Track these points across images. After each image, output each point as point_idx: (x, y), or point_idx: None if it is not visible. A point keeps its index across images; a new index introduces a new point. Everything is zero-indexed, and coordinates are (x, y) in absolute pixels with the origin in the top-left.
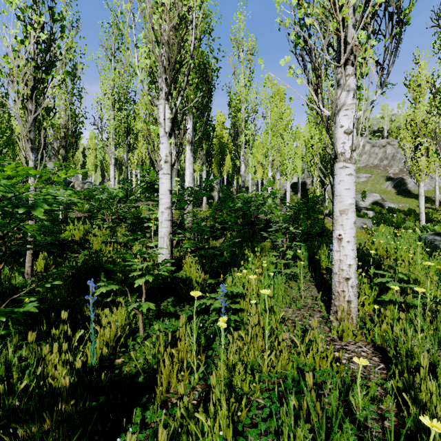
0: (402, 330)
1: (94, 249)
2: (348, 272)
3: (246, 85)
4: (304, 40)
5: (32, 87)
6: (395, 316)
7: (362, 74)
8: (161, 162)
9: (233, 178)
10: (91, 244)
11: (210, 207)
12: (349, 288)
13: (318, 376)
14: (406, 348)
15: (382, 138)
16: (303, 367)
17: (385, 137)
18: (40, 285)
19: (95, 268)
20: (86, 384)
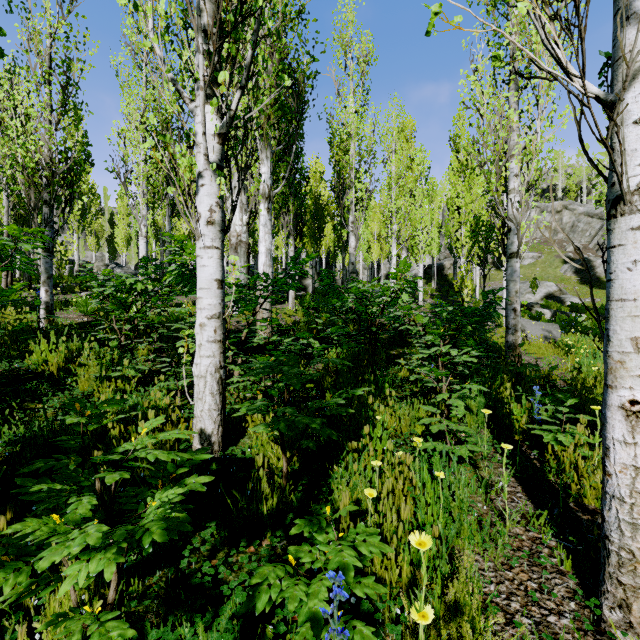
0: None
1: (79, 391)
2: None
3: (357, 112)
4: None
5: None
6: None
7: None
8: (200, 225)
9: (335, 258)
10: (73, 383)
11: (301, 303)
12: None
13: None
14: None
15: (555, 200)
16: None
17: (559, 198)
18: None
19: (57, 445)
20: None
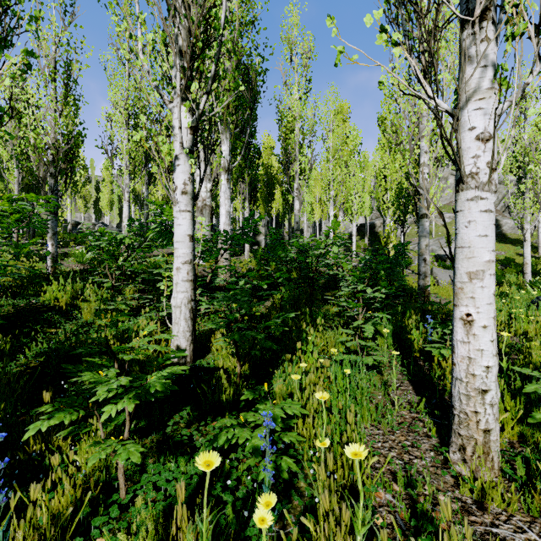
0: None
1: (84, 320)
2: (484, 379)
3: (301, 98)
4: None
5: None
6: None
7: (513, 34)
8: (177, 194)
9: (284, 218)
10: (79, 314)
11: (254, 255)
12: (485, 407)
13: None
14: None
15: None
16: None
17: None
18: None
19: (73, 355)
20: None
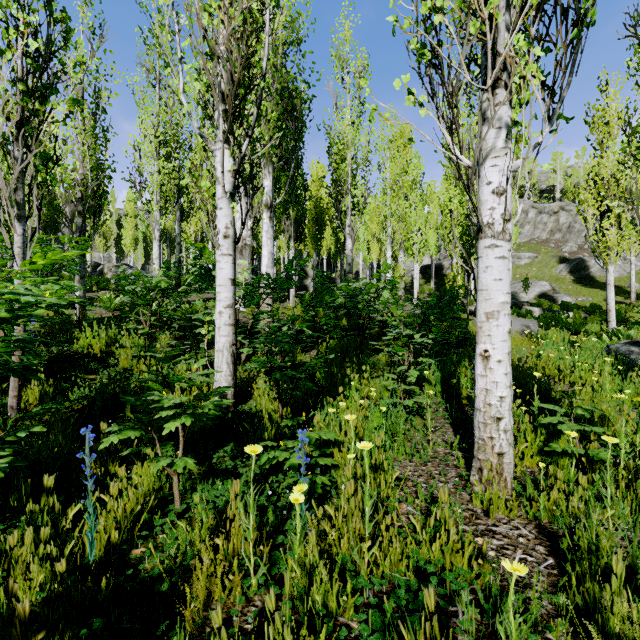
0: (583, 502)
1: (121, 367)
2: (499, 408)
3: (354, 122)
4: (432, 49)
5: (19, 123)
6: (571, 478)
7: (520, 102)
8: (219, 238)
9: (336, 258)
10: (116, 360)
11: (301, 301)
12: (500, 433)
13: (447, 582)
14: (589, 537)
15: (553, 200)
16: (425, 566)
17: (557, 199)
18: (9, 434)
19: (117, 398)
20: (74, 598)
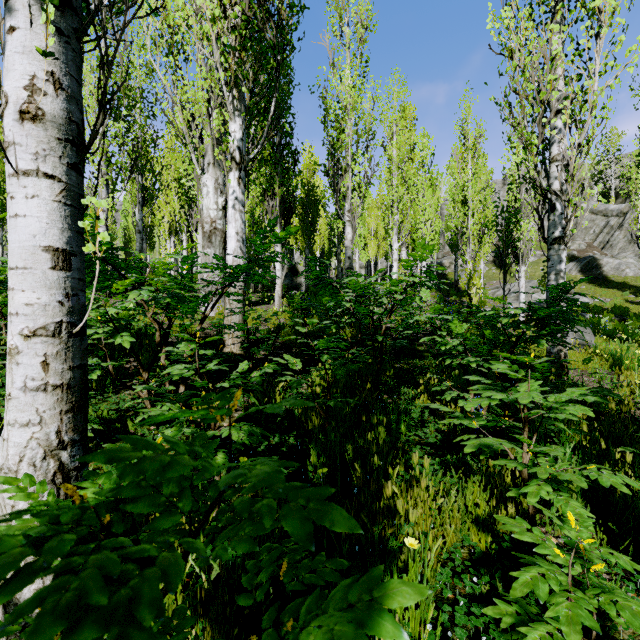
0: None
1: None
2: None
3: (354, 88)
4: None
5: None
6: None
7: None
8: (9, 121)
9: (330, 256)
10: None
11: (289, 303)
12: None
13: None
14: None
15: None
16: None
17: None
18: None
19: None
20: None
